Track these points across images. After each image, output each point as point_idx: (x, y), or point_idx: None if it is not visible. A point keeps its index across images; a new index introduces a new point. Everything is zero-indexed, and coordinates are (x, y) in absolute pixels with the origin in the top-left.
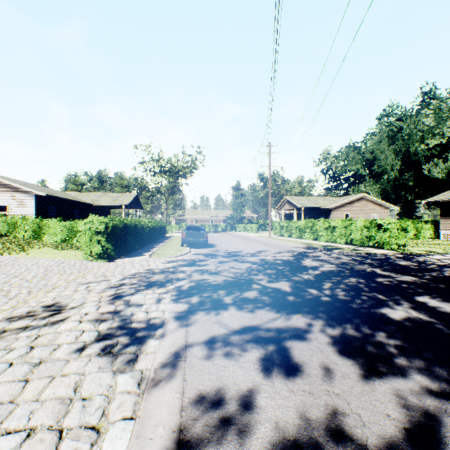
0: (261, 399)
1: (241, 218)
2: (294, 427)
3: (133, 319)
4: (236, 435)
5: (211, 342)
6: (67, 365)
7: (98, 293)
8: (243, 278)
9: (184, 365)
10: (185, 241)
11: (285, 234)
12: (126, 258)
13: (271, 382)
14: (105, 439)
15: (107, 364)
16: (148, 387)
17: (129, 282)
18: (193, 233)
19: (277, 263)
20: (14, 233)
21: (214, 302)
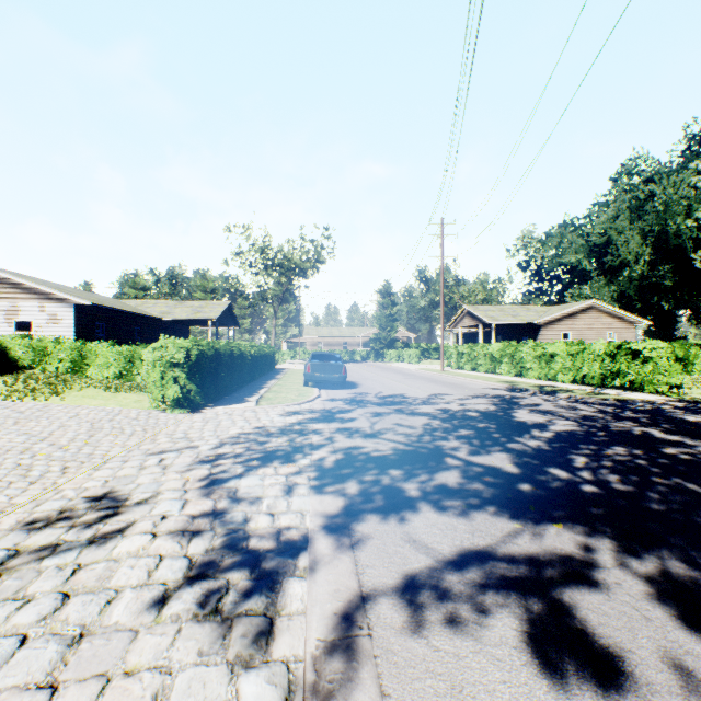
0: None
1: (392, 340)
2: None
3: (250, 530)
4: None
5: (411, 587)
6: (133, 644)
7: (181, 473)
8: (424, 444)
9: (371, 649)
10: (310, 378)
11: (467, 366)
12: (220, 406)
13: None
14: None
15: (215, 643)
16: None
17: (231, 451)
18: (323, 364)
19: (471, 416)
20: (43, 364)
21: (389, 495)
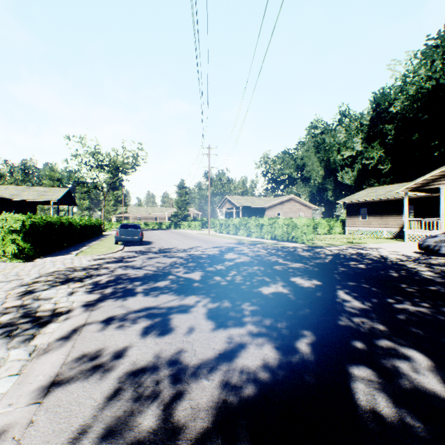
0: (131, 350)
1: (186, 216)
2: (146, 362)
3: (40, 310)
4: (101, 372)
5: (109, 320)
6: None
7: (6, 291)
8: (164, 270)
9: (77, 337)
10: (119, 239)
11: (224, 231)
12: (48, 257)
13: (145, 340)
14: None
15: (3, 344)
16: (39, 355)
17: (45, 279)
18: (127, 230)
19: (202, 257)
20: None
21: (126, 291)
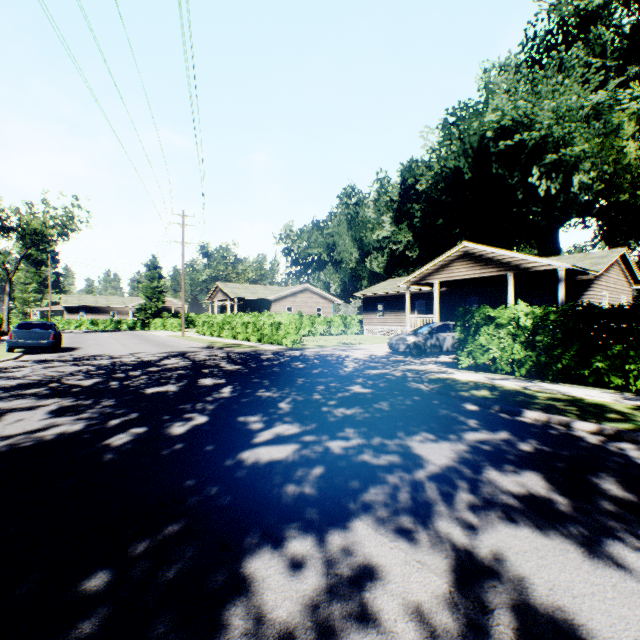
0: None
1: (160, 310)
2: None
3: None
4: None
5: None
6: None
7: None
8: (52, 379)
9: None
10: (14, 344)
11: (208, 332)
12: None
13: None
14: None
15: None
16: None
17: None
18: (29, 332)
19: (128, 364)
20: None
21: None
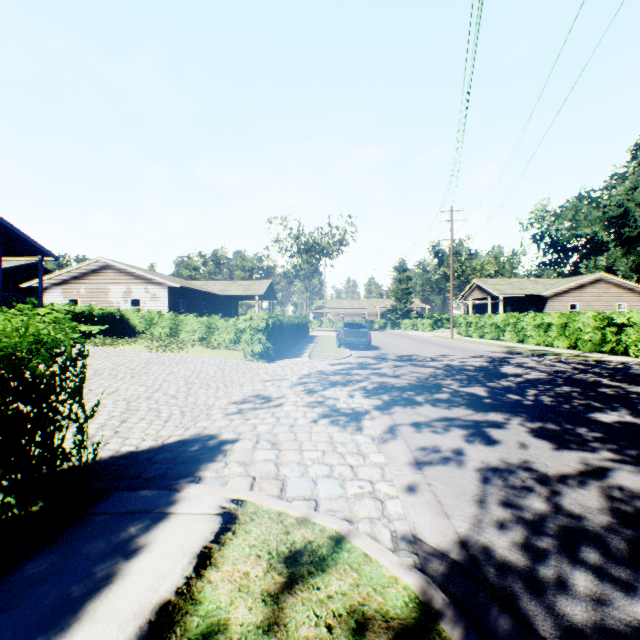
0: (468, 452)
1: (407, 311)
2: (494, 464)
3: (339, 407)
4: (454, 463)
5: (417, 424)
6: (313, 428)
7: (289, 388)
8: (429, 382)
9: (401, 434)
10: (343, 341)
11: (474, 334)
12: (286, 359)
13: (475, 446)
14: (369, 457)
15: (342, 430)
16: (381, 442)
17: (310, 381)
18: (353, 331)
19: (467, 369)
20: (151, 330)
21: (406, 400)
